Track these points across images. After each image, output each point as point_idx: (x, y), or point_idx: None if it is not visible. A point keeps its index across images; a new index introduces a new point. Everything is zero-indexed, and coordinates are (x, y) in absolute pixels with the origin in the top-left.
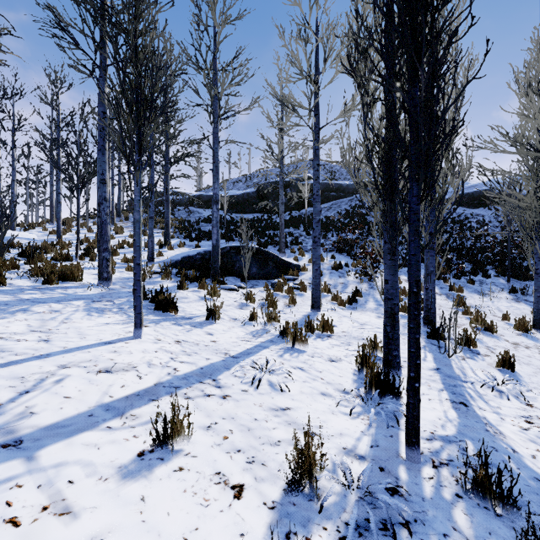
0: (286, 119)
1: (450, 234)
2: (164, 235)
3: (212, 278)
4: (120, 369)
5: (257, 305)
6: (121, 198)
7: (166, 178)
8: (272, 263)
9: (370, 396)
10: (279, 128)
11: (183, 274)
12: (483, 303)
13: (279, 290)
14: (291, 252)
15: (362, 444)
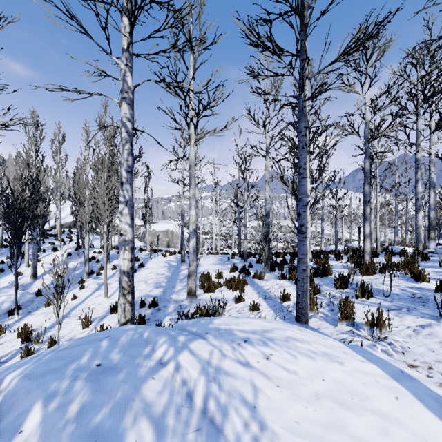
0: None
1: None
2: None
3: None
4: (97, 296)
5: None
6: None
7: None
8: None
9: (3, 334)
10: None
11: None
12: None
13: None
14: None
15: (28, 317)
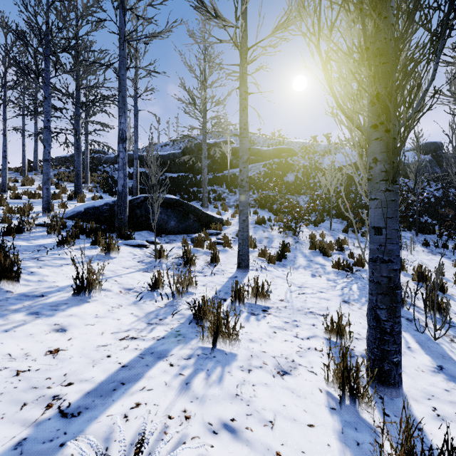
0: (209, 71)
1: (356, 194)
2: (75, 186)
3: (116, 232)
4: None
5: (170, 264)
6: (37, 151)
7: (77, 123)
8: (193, 216)
9: None
10: (202, 81)
11: (79, 227)
12: (406, 256)
13: (200, 246)
14: (214, 207)
15: None
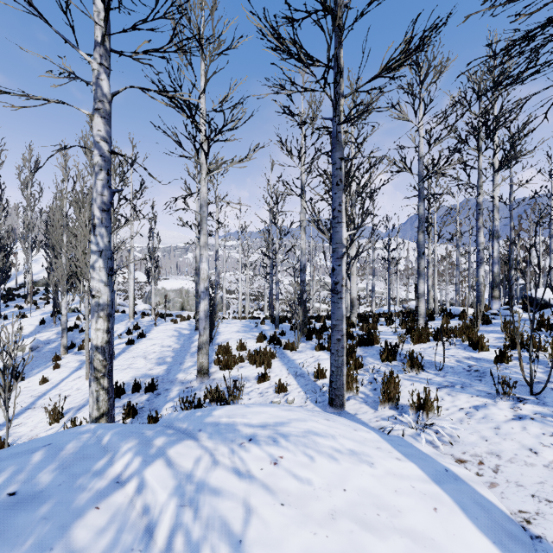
0: None
1: None
2: None
3: None
4: (76, 379)
5: None
6: None
7: None
8: None
9: None
10: None
11: None
12: None
13: None
14: None
15: None
